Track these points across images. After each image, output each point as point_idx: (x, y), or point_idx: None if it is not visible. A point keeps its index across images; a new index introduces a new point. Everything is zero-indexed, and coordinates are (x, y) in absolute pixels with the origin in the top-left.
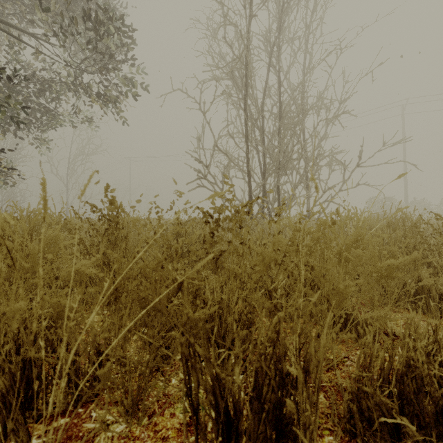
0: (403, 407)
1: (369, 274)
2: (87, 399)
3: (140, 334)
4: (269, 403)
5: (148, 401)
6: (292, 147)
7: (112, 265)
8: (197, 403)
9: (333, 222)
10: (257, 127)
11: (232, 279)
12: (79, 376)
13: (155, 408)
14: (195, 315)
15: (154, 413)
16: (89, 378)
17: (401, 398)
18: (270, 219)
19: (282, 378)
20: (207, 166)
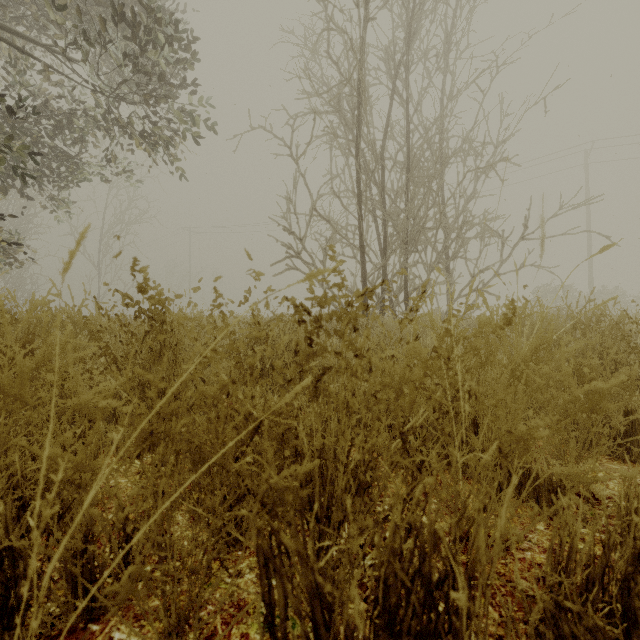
0: (629, 631)
1: (561, 405)
2: (107, 608)
3: (191, 506)
4: (409, 637)
5: (205, 612)
6: (426, 211)
7: (147, 391)
8: (284, 637)
9: (507, 322)
10: (375, 182)
11: (344, 419)
12: (93, 571)
13: (216, 625)
14: (281, 475)
15: (215, 633)
16: (111, 573)
17: (625, 615)
18: (393, 316)
19: (430, 592)
20: (301, 239)
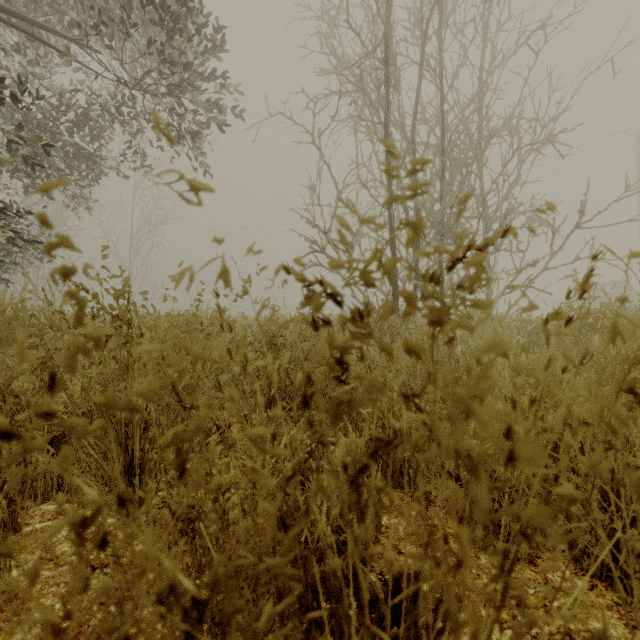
0: None
1: None
2: None
3: None
4: None
5: None
6: None
7: None
8: None
9: None
10: (406, 169)
11: None
12: None
13: None
14: None
15: None
16: None
17: None
18: None
19: None
20: (325, 232)
